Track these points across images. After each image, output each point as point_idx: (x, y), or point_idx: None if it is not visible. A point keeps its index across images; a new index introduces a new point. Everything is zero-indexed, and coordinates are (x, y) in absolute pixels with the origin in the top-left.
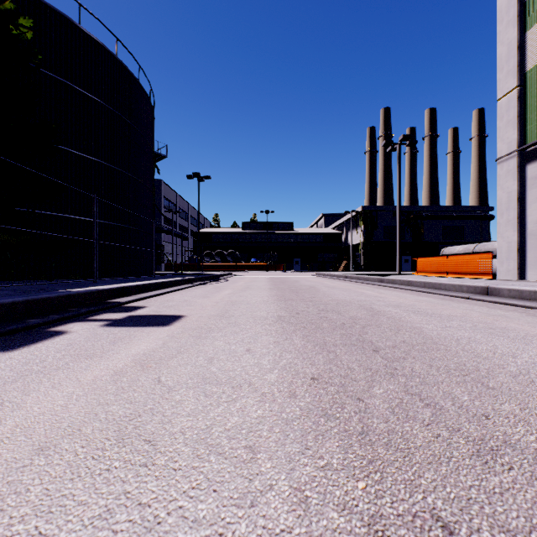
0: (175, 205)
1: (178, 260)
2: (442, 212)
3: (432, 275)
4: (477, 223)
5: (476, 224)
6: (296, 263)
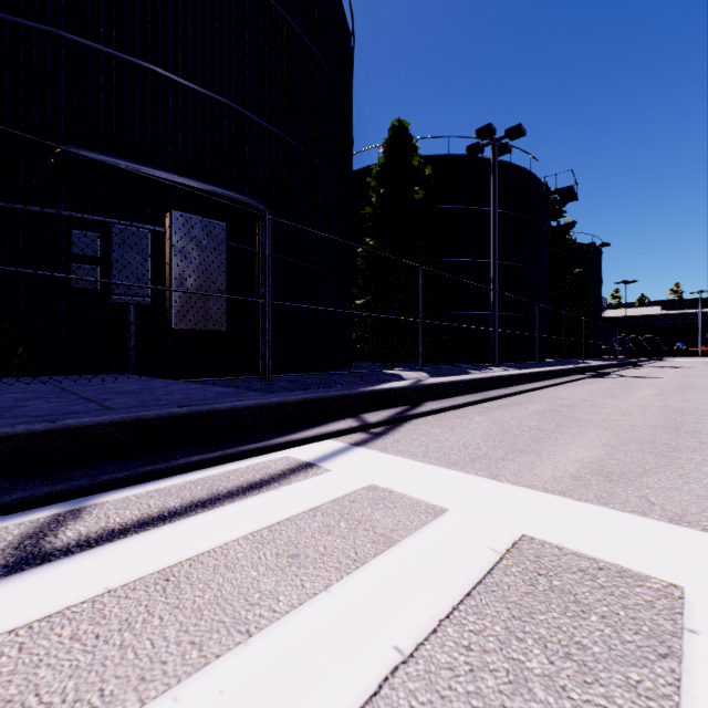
0: None
1: None
2: None
3: None
4: None
5: None
6: None
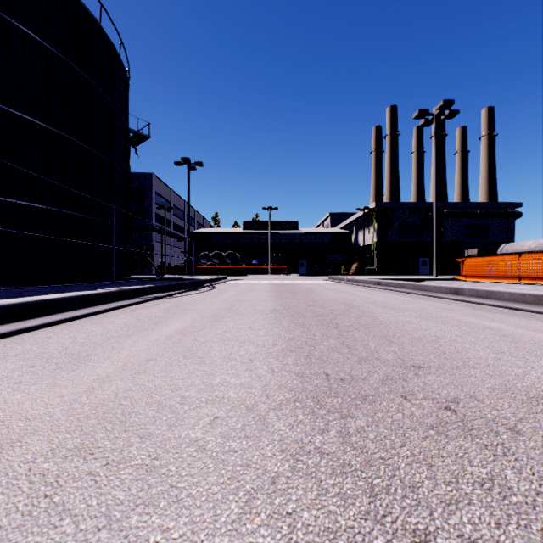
0: (169, 203)
1: (172, 262)
2: (464, 209)
3: (492, 281)
4: (503, 221)
5: (501, 222)
6: (302, 266)
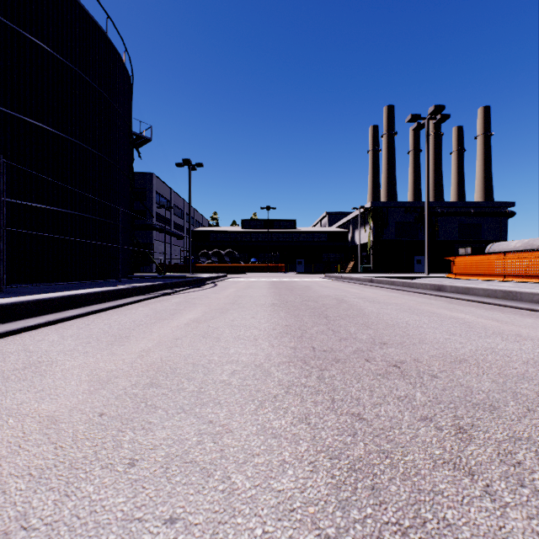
0: (169, 202)
1: (172, 260)
2: (458, 208)
3: (479, 278)
4: (496, 220)
5: (495, 221)
6: (299, 264)
